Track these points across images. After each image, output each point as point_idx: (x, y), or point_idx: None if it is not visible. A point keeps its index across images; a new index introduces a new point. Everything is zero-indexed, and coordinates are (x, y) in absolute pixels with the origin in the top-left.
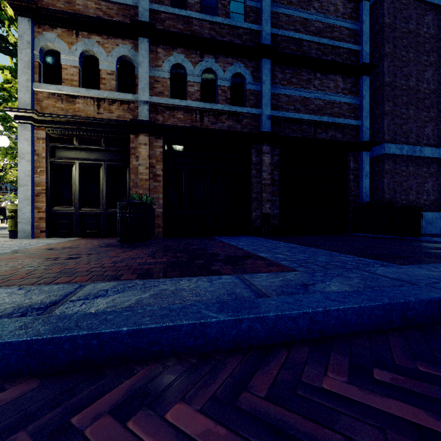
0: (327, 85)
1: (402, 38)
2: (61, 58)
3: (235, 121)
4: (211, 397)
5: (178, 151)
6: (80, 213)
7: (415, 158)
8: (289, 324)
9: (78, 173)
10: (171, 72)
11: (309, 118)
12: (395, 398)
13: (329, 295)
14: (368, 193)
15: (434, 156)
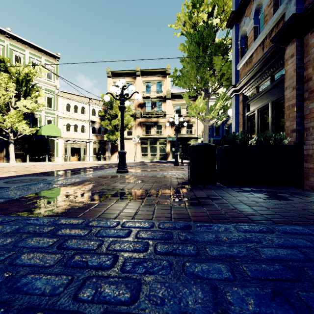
0: None
1: None
2: (246, 32)
3: None
4: None
5: None
6: None
7: None
8: None
9: (256, 119)
10: None
11: None
12: None
13: None
14: None
15: None
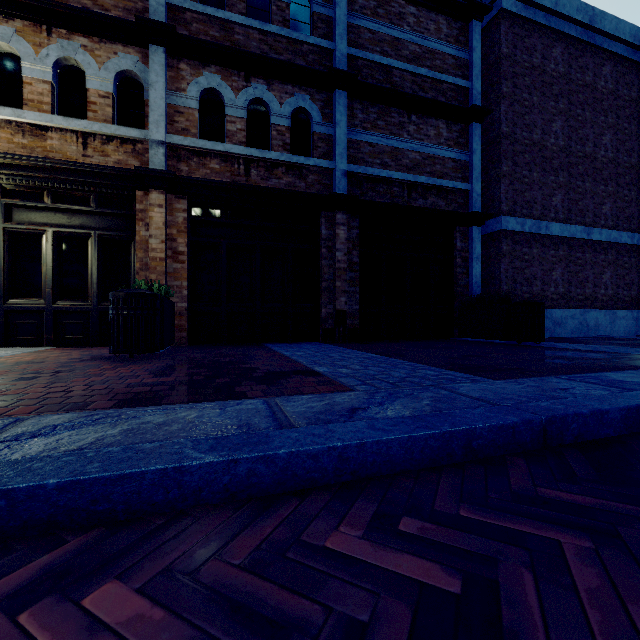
0: (426, 132)
1: (524, 75)
2: (22, 67)
3: (297, 177)
4: (164, 570)
5: (211, 217)
6: (55, 310)
7: (541, 236)
8: (309, 463)
9: (51, 247)
10: (201, 100)
11: (402, 178)
12: (413, 553)
13: (377, 422)
14: (480, 283)
15: (564, 234)
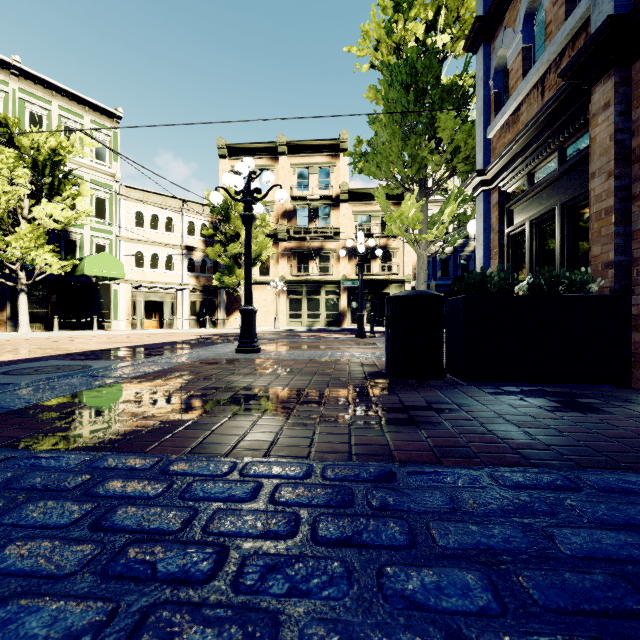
0: None
1: None
2: (507, 60)
3: None
4: None
5: None
6: None
7: None
8: None
9: (528, 241)
10: None
11: None
12: None
13: None
14: None
15: None
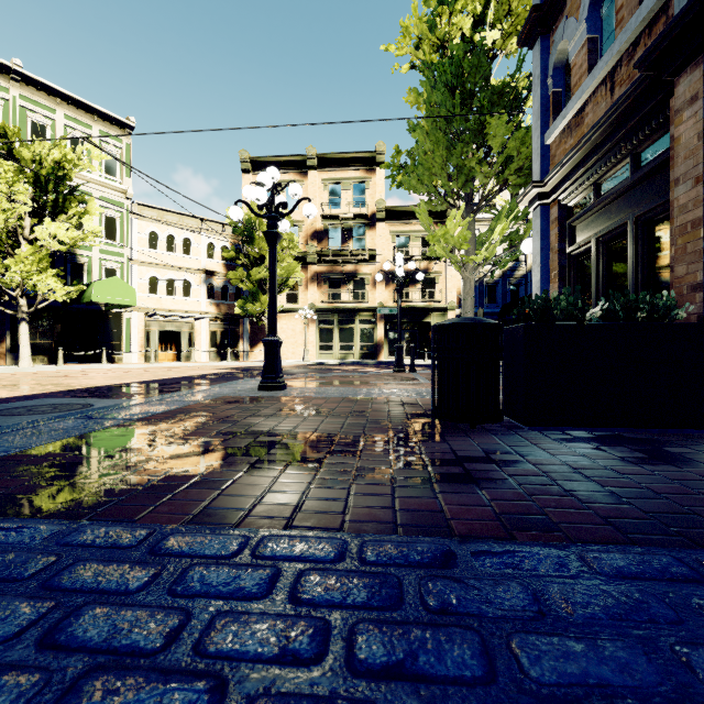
0: None
1: None
2: (569, 54)
3: None
4: None
5: None
6: None
7: None
8: None
9: (594, 261)
10: None
11: None
12: None
13: None
14: None
15: None
